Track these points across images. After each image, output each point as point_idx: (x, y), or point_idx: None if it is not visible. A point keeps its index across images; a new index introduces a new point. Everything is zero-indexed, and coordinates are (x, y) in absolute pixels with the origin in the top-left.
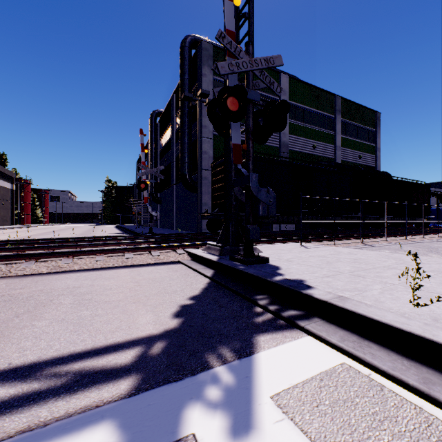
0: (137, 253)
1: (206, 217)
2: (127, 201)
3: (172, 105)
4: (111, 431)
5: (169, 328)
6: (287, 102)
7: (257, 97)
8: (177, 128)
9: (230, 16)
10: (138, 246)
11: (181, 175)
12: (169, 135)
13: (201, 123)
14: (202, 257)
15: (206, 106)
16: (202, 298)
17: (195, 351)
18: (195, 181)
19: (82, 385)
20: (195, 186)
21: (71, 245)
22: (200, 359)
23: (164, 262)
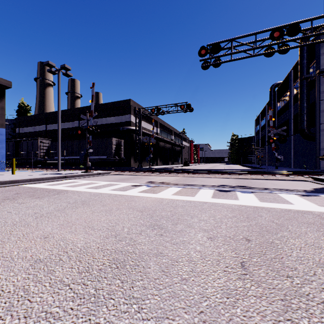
0: (280, 176)
1: (323, 159)
2: (249, 148)
3: (289, 78)
4: (303, 193)
5: (310, 190)
6: None
7: None
8: (295, 94)
9: None
10: (281, 173)
11: (299, 130)
12: (286, 99)
13: (319, 90)
14: (321, 179)
15: (323, 76)
16: (322, 188)
17: (321, 192)
18: (312, 133)
19: (292, 191)
20: (312, 136)
21: (246, 171)
22: (322, 193)
23: (297, 180)
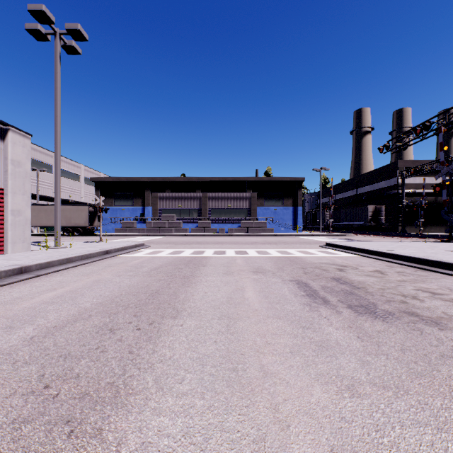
0: None
1: None
2: None
3: None
4: None
5: None
6: (452, 181)
7: (449, 181)
8: None
9: (441, 156)
10: None
11: None
12: None
13: None
14: None
15: None
16: None
17: None
18: None
19: None
20: None
21: None
22: None
23: None
